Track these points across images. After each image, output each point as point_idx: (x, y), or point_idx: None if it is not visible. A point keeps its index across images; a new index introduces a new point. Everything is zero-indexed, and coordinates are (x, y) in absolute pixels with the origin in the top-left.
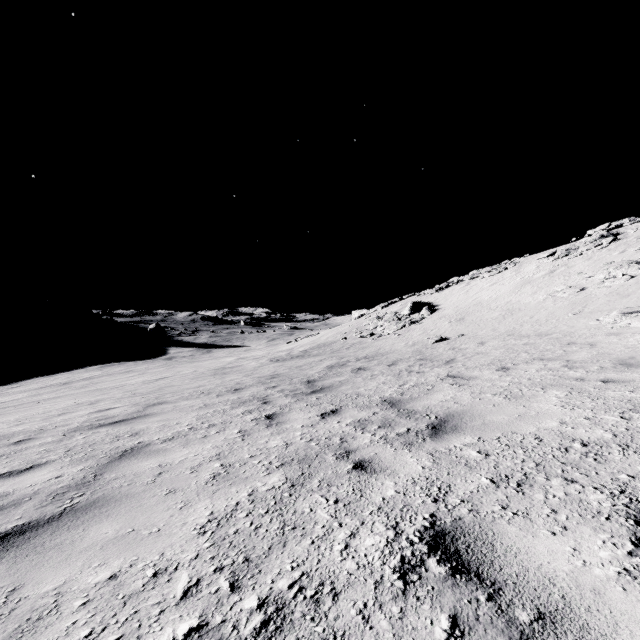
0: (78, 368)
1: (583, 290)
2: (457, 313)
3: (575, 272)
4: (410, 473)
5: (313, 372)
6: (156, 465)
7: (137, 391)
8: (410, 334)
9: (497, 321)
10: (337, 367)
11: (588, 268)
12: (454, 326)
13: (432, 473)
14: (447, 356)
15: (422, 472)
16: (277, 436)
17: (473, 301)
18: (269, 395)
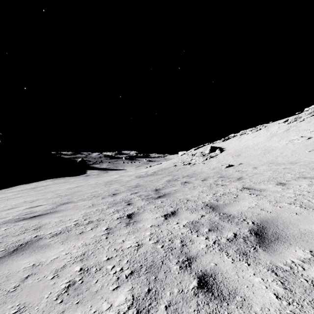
0: (42, 180)
1: (310, 138)
2: (236, 152)
3: (302, 129)
4: (266, 306)
5: (159, 184)
6: (31, 264)
7: (61, 194)
8: (210, 163)
9: (260, 156)
10: (172, 181)
11: (310, 127)
12: (235, 159)
13: (295, 310)
14: (236, 175)
15: (280, 306)
16: (132, 235)
17: (244, 146)
18: (132, 198)
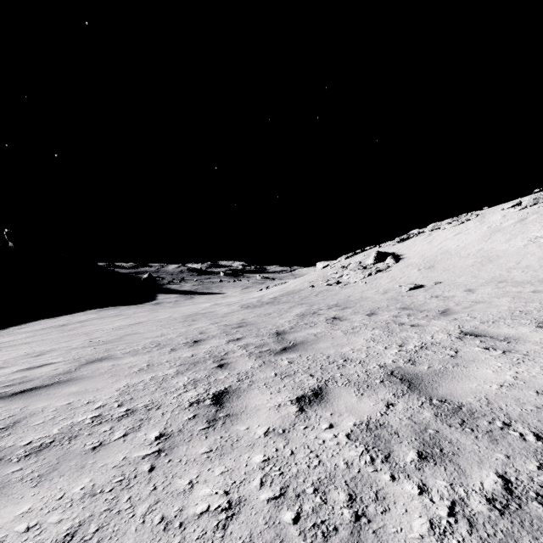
0: (79, 311)
1: None
2: (424, 261)
3: None
4: None
5: (283, 321)
6: None
7: (98, 339)
8: (378, 282)
9: (475, 268)
10: (308, 315)
11: None
12: (425, 274)
13: None
14: (436, 305)
15: None
16: (216, 464)
17: (439, 250)
18: (229, 352)
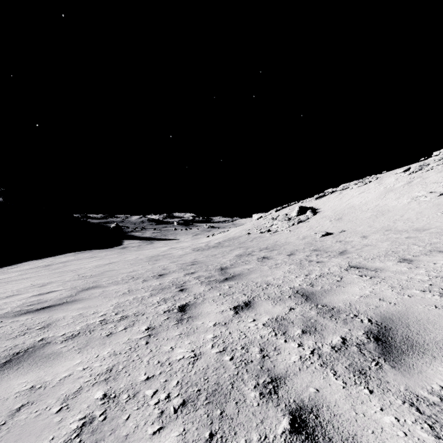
0: (60, 254)
1: (442, 194)
2: (335, 214)
3: (431, 182)
4: None
5: (225, 260)
6: (28, 386)
7: (84, 274)
8: (299, 230)
9: (371, 220)
10: (244, 256)
11: (442, 178)
12: (334, 224)
13: None
14: (338, 247)
15: None
16: (185, 339)
17: (347, 205)
18: (187, 281)
